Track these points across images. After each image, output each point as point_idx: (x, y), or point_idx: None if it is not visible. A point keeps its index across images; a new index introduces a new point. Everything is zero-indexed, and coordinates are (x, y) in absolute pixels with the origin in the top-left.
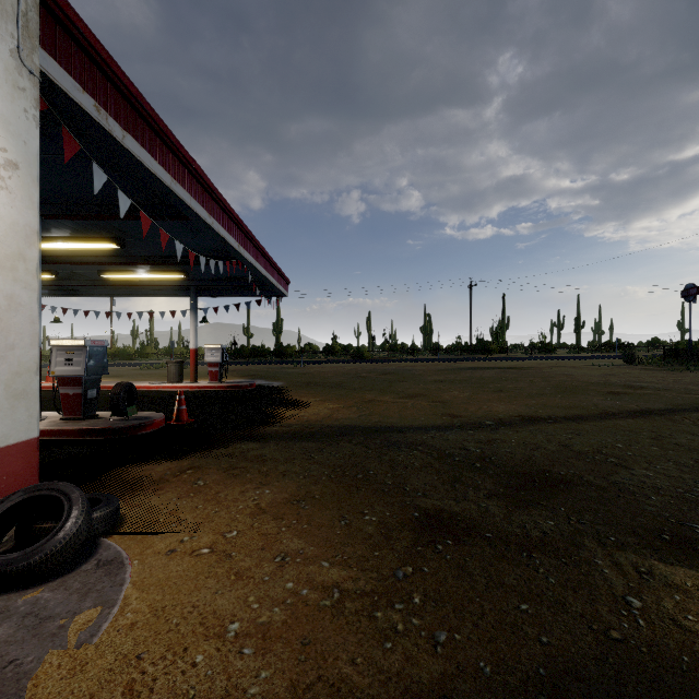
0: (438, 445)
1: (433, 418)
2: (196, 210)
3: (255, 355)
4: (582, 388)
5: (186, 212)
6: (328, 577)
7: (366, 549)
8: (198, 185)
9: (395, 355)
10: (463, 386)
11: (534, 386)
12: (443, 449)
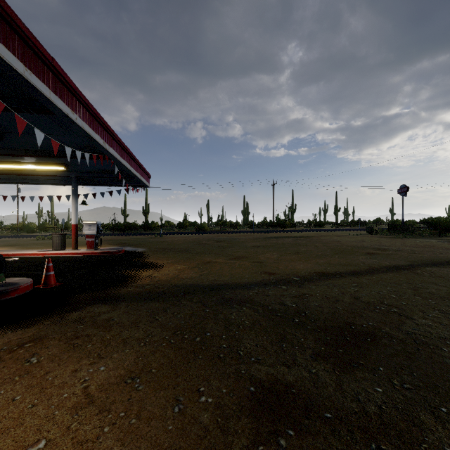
0: (262, 300)
1: (255, 276)
2: (56, 103)
3: (128, 229)
4: (349, 250)
5: (47, 105)
6: None
7: None
8: (59, 82)
9: (225, 228)
10: (272, 249)
11: (318, 249)
12: (267, 305)
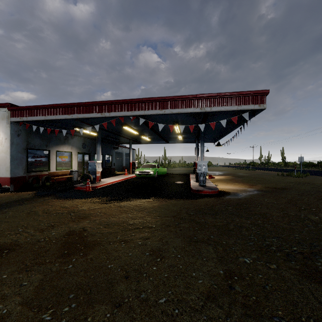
0: None
1: None
2: (59, 118)
3: None
4: None
5: (62, 119)
6: None
7: None
8: (62, 108)
9: None
10: None
11: None
12: None
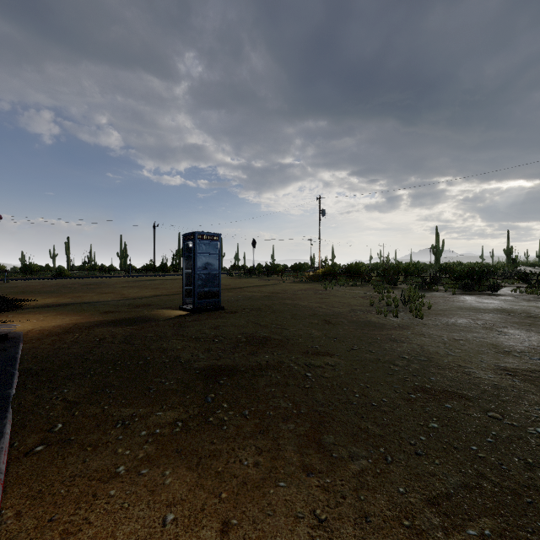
0: (114, 303)
1: (115, 298)
2: None
3: None
4: None
5: None
6: (78, 317)
7: (87, 316)
8: None
9: (95, 273)
10: (137, 288)
11: (173, 286)
12: (116, 304)
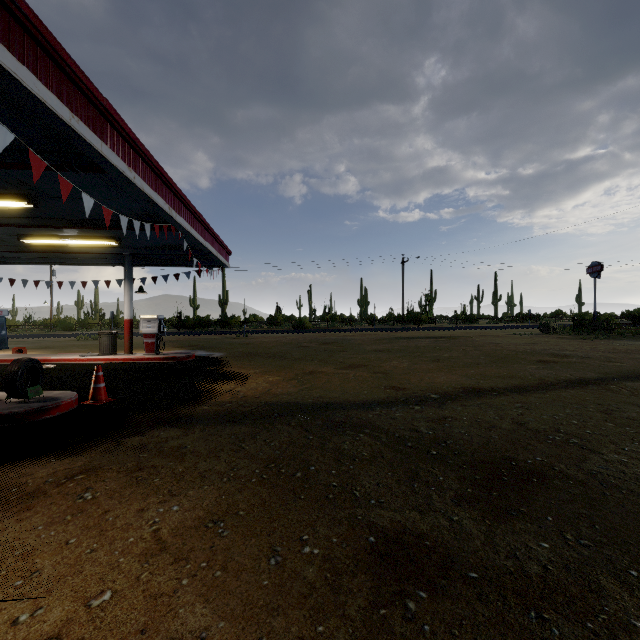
0: (386, 425)
1: (376, 392)
2: (109, 158)
3: (199, 325)
4: (513, 357)
5: (97, 160)
6: None
7: (304, 621)
8: (113, 130)
9: (335, 325)
10: (401, 355)
11: (468, 355)
12: (393, 431)
